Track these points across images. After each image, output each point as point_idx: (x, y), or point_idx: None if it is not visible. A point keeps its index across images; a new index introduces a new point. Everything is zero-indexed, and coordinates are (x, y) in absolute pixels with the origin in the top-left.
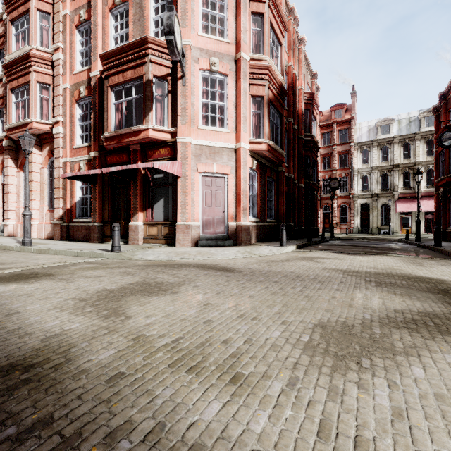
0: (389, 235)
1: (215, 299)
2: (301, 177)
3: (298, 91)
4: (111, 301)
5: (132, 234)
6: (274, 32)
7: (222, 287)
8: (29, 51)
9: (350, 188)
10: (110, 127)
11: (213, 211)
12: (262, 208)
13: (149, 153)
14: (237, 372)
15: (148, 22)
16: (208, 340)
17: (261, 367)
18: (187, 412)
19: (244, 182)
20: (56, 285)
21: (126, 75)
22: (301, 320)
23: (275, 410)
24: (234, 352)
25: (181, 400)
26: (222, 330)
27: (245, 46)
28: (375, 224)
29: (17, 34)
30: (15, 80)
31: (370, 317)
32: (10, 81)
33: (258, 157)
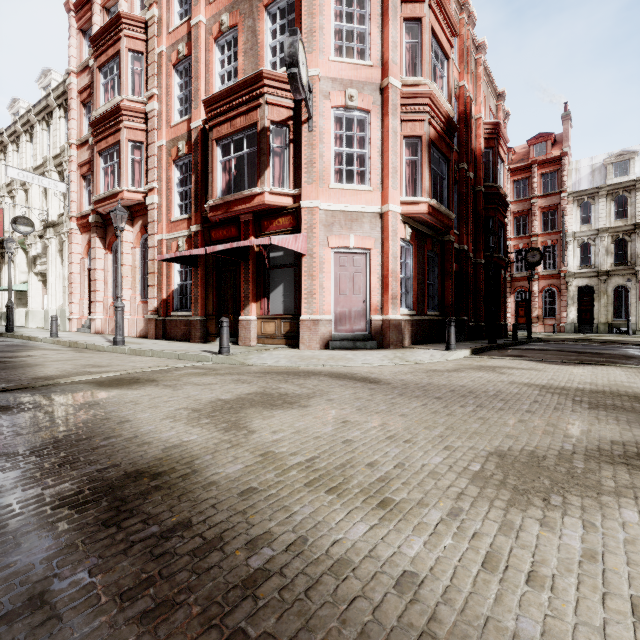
0: (627, 335)
1: (355, 416)
2: (479, 248)
3: (475, 121)
4: (229, 413)
5: (243, 331)
6: (437, 41)
7: (364, 402)
8: (119, 103)
9: (560, 263)
10: (216, 192)
11: (350, 301)
12: (420, 295)
13: (264, 225)
14: (386, 497)
15: (263, 50)
16: (350, 461)
17: (415, 494)
18: (329, 530)
19: (393, 259)
20: (163, 392)
21: (235, 123)
22: (471, 447)
23: (431, 537)
24: (382, 476)
25: (322, 519)
26: (366, 452)
27: (395, 67)
28: (604, 318)
29: (105, 83)
30: (103, 141)
31: (572, 448)
32: (98, 142)
33: (413, 223)
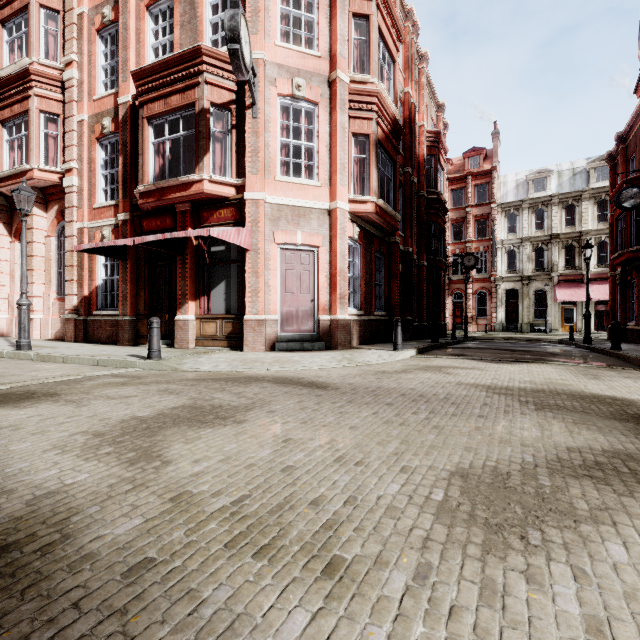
0: (545, 333)
1: (299, 431)
2: (422, 251)
3: (418, 129)
4: (142, 436)
5: (180, 333)
6: (384, 42)
7: (310, 413)
8: (28, 65)
9: (491, 267)
10: (148, 177)
11: (297, 300)
12: (367, 295)
13: (203, 216)
14: (335, 555)
15: (202, 25)
16: (289, 499)
17: (371, 546)
18: (252, 631)
19: (341, 257)
20: (61, 410)
21: (170, 101)
22: (430, 466)
23: (397, 625)
24: (329, 521)
25: (243, 608)
26: (310, 483)
27: (343, 62)
28: (526, 318)
29: (10, 42)
30: (7, 108)
31: (533, 459)
32: None
33: (361, 222)
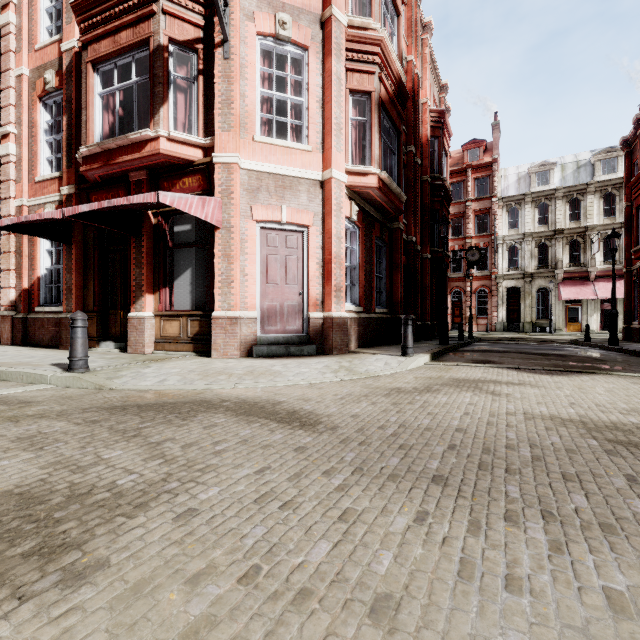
0: (550, 333)
1: None
2: (425, 242)
3: (421, 106)
4: None
5: (134, 334)
6: None
7: (273, 522)
8: None
9: (492, 264)
10: (93, 137)
11: (282, 293)
12: (367, 289)
13: (164, 187)
14: None
15: None
16: None
17: None
18: None
19: (337, 240)
20: None
21: (119, 38)
22: None
23: None
24: None
25: None
26: None
27: None
28: (529, 317)
29: None
30: None
31: None
32: None
33: (360, 201)
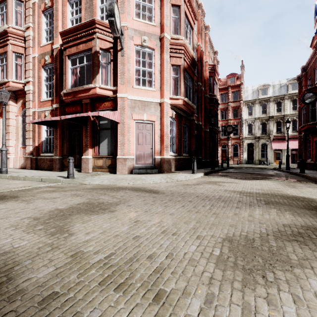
0: (267, 165)
1: (143, 216)
2: (206, 124)
3: (204, 63)
4: (60, 219)
5: (84, 165)
6: (188, 19)
7: (149, 206)
8: (6, 28)
9: (240, 132)
10: (68, 85)
11: (144, 148)
12: (179, 146)
13: (96, 105)
14: (160, 289)
15: (96, 9)
16: (136, 255)
17: (181, 283)
18: None
19: (166, 127)
20: (18, 205)
21: (79, 47)
22: (212, 235)
23: None
24: (157, 268)
25: None
26: (148, 246)
27: (167, 28)
28: (257, 157)
29: None
30: None
31: (265, 231)
32: None
33: (176, 109)
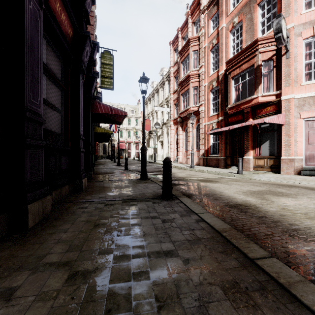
0: None
1: None
2: None
3: None
4: (258, 195)
5: (245, 164)
6: None
7: None
8: (189, 73)
9: None
10: (231, 101)
11: None
12: None
13: (257, 112)
14: None
15: (256, 26)
16: None
17: None
18: None
19: None
20: (225, 185)
21: (242, 67)
22: None
23: None
24: None
25: None
26: None
27: None
28: None
29: (183, 67)
30: (183, 89)
31: None
32: (181, 90)
33: None
